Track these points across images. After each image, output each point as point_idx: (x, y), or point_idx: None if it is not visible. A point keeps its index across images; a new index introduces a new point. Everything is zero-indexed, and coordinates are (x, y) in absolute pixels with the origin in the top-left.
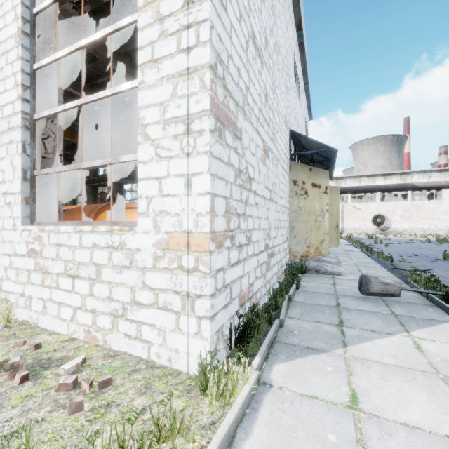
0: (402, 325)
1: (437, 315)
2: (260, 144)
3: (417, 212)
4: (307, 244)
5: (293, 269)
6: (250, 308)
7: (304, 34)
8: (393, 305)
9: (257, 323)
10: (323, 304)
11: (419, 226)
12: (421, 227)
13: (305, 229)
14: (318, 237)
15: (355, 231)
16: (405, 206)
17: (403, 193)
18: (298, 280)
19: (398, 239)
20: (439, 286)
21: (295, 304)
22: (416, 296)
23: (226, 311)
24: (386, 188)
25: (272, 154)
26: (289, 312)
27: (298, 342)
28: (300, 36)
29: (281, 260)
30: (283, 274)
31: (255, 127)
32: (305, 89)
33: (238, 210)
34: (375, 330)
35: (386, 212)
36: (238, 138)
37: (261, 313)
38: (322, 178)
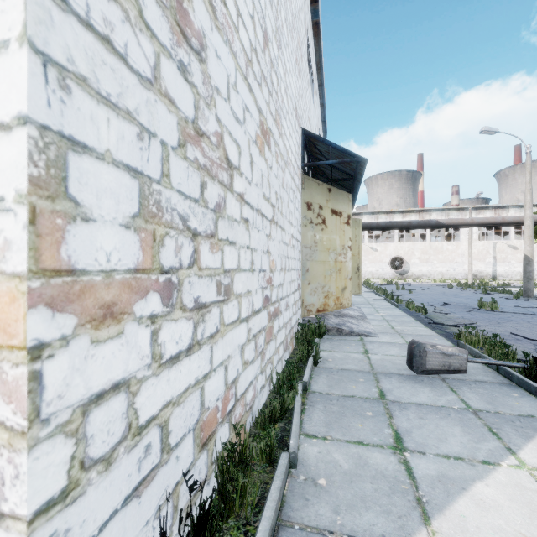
0: (496, 437)
1: (530, 405)
2: (254, 111)
3: (435, 255)
4: (325, 293)
5: (308, 332)
6: (226, 446)
7: (319, 10)
8: (460, 389)
9: (239, 481)
10: (358, 396)
11: (437, 269)
12: (440, 271)
13: (322, 272)
14: (338, 283)
15: (372, 276)
16: (423, 248)
17: (420, 234)
18: (316, 351)
19: (419, 284)
20: (511, 352)
21: (315, 400)
22: (481, 368)
23: (141, 499)
24: (409, 225)
25: (276, 147)
26: (305, 421)
27: (330, 520)
28: (315, 11)
29: (291, 319)
30: (294, 340)
31: (241, 68)
32: (319, 93)
33: (194, 223)
34: (462, 456)
35: (405, 254)
36: (194, 50)
37: (254, 430)
38: (344, 203)
